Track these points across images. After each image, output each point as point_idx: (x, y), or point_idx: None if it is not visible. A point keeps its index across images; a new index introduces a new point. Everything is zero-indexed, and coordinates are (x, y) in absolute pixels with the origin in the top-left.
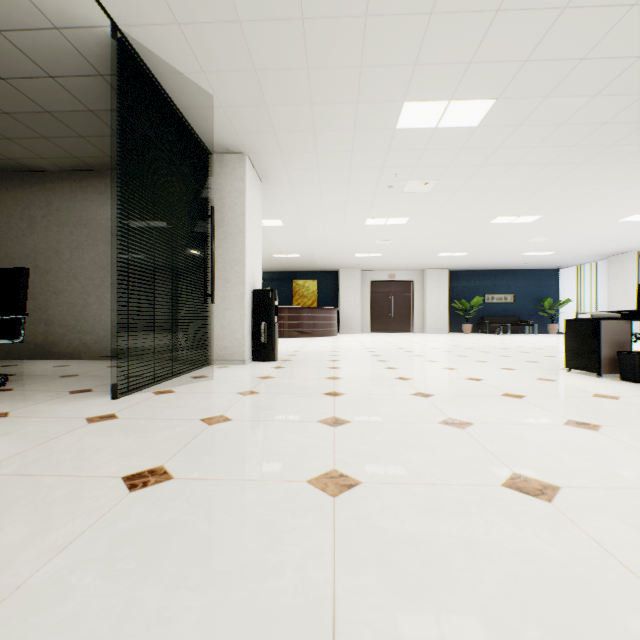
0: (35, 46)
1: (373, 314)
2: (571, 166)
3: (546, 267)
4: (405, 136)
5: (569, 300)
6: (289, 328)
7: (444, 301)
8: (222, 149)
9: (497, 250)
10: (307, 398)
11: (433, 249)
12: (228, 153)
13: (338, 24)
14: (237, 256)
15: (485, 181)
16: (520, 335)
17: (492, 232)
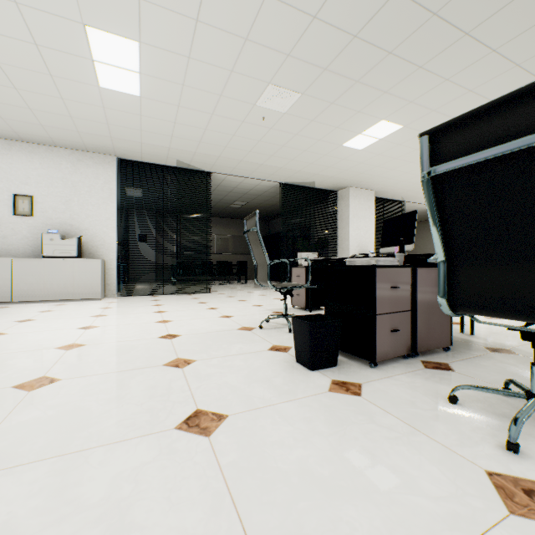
0: (423, 211)
1: None
2: None
3: None
4: None
5: None
6: None
7: None
8: None
9: None
10: None
11: None
12: None
13: None
14: None
15: None
16: None
17: None
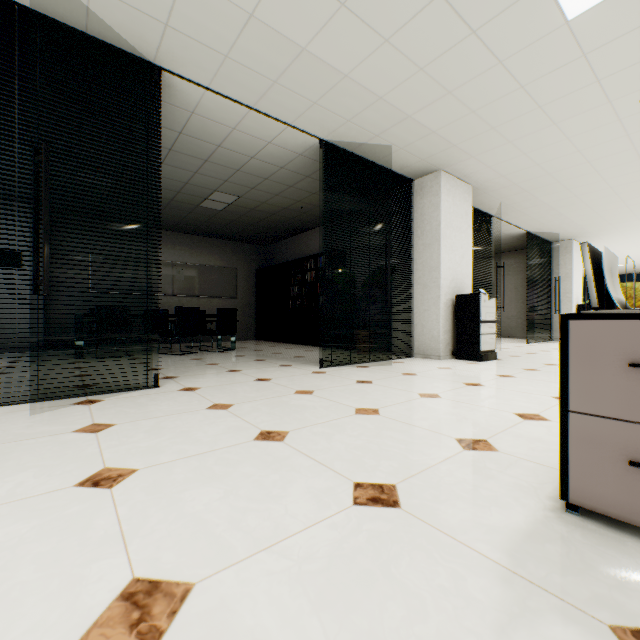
0: (496, 238)
1: None
2: None
3: None
4: None
5: None
6: None
7: None
8: (558, 240)
9: None
10: None
11: None
12: (561, 241)
13: (617, 214)
14: (567, 289)
15: None
16: None
17: None
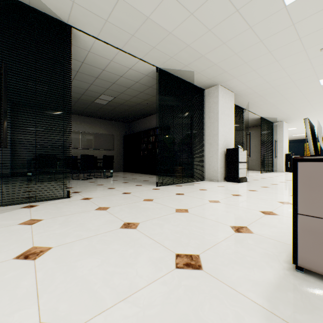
0: (246, 120)
1: None
2: None
3: None
4: None
5: None
6: None
7: None
8: (276, 121)
9: None
10: None
11: None
12: (278, 121)
13: (306, 108)
14: (280, 146)
15: None
16: None
17: None
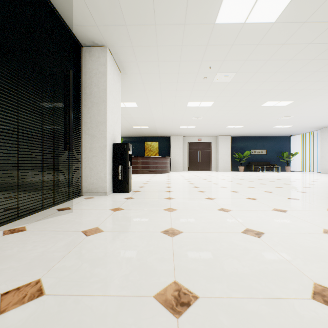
0: None
1: (189, 160)
2: (326, 62)
3: (284, 135)
4: (221, 31)
5: (297, 153)
6: (142, 168)
7: (228, 153)
8: (89, 42)
9: (260, 124)
10: (146, 240)
11: (224, 123)
12: (94, 46)
13: None
14: (101, 119)
15: (267, 74)
16: (271, 172)
17: (261, 112)
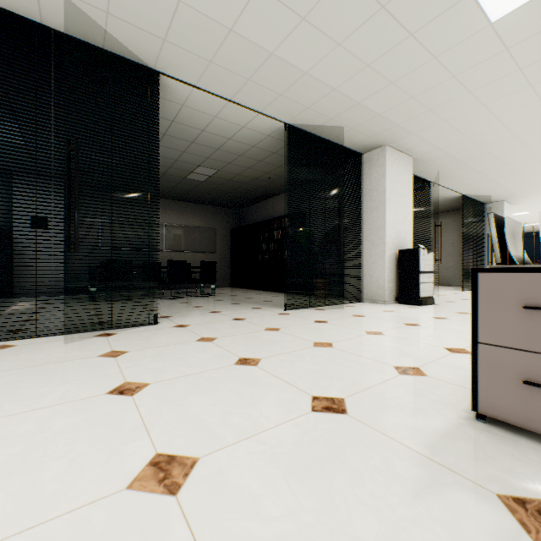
0: (435, 201)
1: None
2: None
3: None
4: None
5: None
6: None
7: None
8: (491, 202)
9: None
10: None
11: None
12: (494, 202)
13: None
14: None
15: None
16: None
17: None
